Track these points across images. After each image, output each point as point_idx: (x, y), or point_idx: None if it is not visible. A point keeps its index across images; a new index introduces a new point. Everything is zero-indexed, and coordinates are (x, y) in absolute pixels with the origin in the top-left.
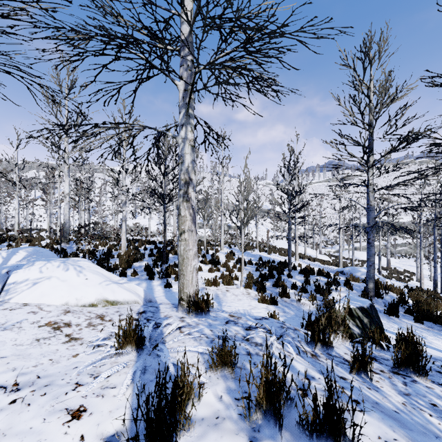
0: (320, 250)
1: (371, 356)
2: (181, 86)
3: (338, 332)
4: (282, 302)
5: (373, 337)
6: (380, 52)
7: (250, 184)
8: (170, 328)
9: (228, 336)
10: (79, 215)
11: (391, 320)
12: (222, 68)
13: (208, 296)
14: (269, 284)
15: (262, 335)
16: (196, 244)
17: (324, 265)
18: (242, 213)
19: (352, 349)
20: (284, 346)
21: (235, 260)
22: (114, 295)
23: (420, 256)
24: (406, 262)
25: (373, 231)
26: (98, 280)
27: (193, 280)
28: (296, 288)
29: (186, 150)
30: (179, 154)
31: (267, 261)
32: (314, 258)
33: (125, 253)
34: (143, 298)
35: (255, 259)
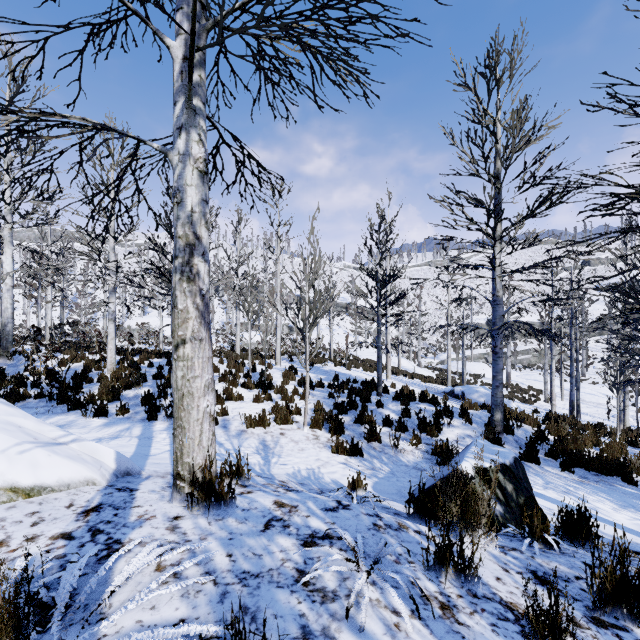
0: (419, 361)
1: (540, 575)
2: (179, 50)
3: (478, 528)
4: (369, 451)
5: (532, 526)
6: (512, 67)
7: (319, 260)
8: (127, 567)
9: (263, 573)
10: (38, 310)
11: (531, 471)
12: (263, 35)
13: (239, 459)
14: (349, 419)
15: (338, 560)
16: (210, 366)
17: (427, 384)
18: (306, 307)
19: (503, 558)
20: (385, 590)
21: (298, 381)
22: (35, 475)
23: (552, 368)
24: (530, 376)
25: (501, 335)
26: (0, 442)
27: (202, 438)
28: (390, 424)
29: (188, 179)
30: (174, 186)
31: (346, 381)
32: (412, 373)
33: (113, 373)
34: (112, 469)
35: (327, 378)
